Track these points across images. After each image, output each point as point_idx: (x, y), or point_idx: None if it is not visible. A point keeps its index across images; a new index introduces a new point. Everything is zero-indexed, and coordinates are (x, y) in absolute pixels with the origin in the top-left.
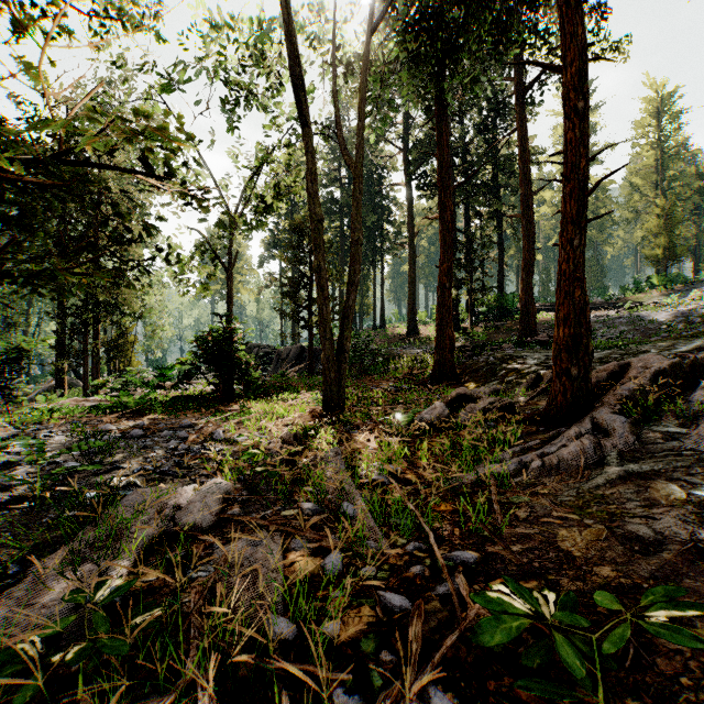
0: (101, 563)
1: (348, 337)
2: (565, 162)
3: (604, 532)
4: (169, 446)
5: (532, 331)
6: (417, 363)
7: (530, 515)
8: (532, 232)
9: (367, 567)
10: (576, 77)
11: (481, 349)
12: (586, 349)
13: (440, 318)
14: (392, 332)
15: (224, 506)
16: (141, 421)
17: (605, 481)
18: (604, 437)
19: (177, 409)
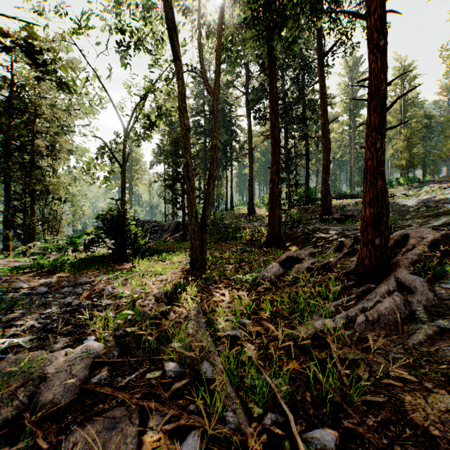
0: None
1: (208, 215)
2: (370, 85)
3: (449, 401)
4: (65, 301)
5: (329, 212)
6: (255, 233)
7: (371, 375)
8: (329, 147)
9: None
10: (379, 22)
11: (298, 223)
12: (386, 224)
13: (271, 202)
14: (238, 212)
15: (94, 369)
16: (49, 280)
17: (425, 337)
18: (408, 293)
19: (81, 269)
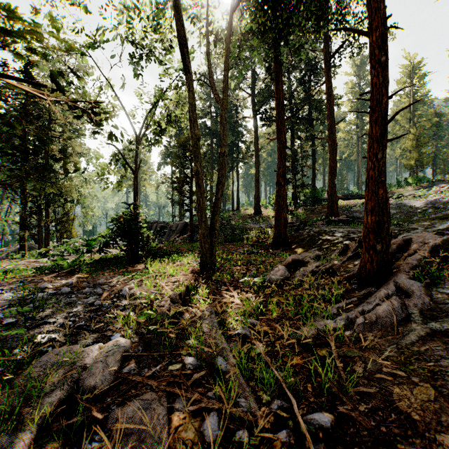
0: (5, 437)
1: (217, 219)
2: (372, 99)
3: (432, 392)
4: (88, 301)
5: (335, 213)
6: (262, 234)
7: (365, 370)
8: (335, 149)
9: (240, 431)
10: (380, 39)
11: (304, 225)
12: (387, 231)
13: (278, 205)
14: (244, 213)
15: (123, 361)
16: (70, 280)
17: (417, 338)
18: (406, 297)
19: (98, 270)
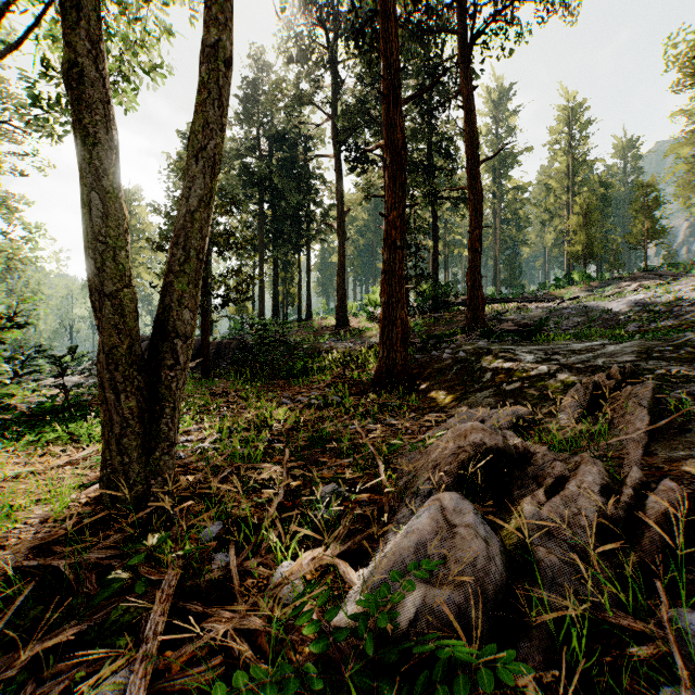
0: None
1: (184, 294)
2: None
3: None
4: None
5: (481, 322)
6: (351, 360)
7: None
8: (481, 207)
9: None
10: None
11: (437, 340)
12: None
13: (388, 292)
14: (319, 324)
15: None
16: None
17: None
18: None
19: None
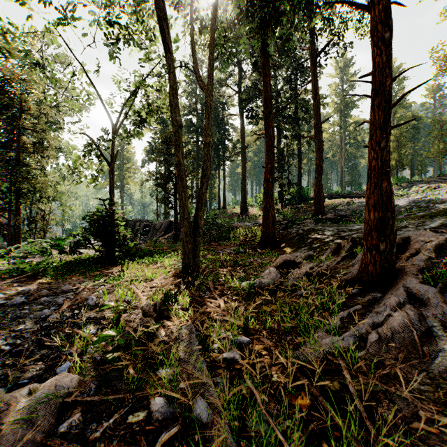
0: None
1: (201, 216)
2: (374, 80)
3: None
4: (43, 314)
5: (322, 211)
6: (249, 233)
7: (396, 415)
8: (322, 147)
9: None
10: (383, 13)
11: (292, 223)
12: (392, 229)
13: (266, 202)
14: (230, 211)
15: (64, 410)
16: (27, 287)
17: None
18: (420, 306)
19: (65, 274)
